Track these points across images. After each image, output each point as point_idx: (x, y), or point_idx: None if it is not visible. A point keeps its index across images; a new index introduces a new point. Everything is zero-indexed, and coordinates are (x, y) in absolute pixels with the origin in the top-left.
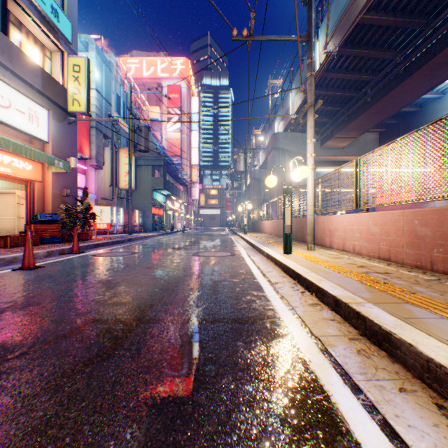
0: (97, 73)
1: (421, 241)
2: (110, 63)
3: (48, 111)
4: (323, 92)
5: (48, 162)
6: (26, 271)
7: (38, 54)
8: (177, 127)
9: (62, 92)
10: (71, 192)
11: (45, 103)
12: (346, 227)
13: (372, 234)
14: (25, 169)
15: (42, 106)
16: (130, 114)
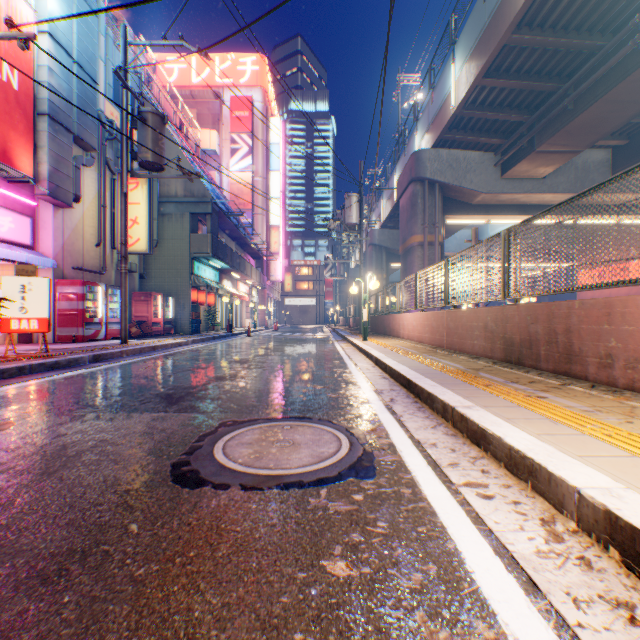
0: (54, 1)
1: None
2: None
3: None
4: (534, 37)
5: None
6: None
7: None
8: (246, 163)
9: None
10: None
11: None
12: None
13: None
14: None
15: None
16: (124, 88)
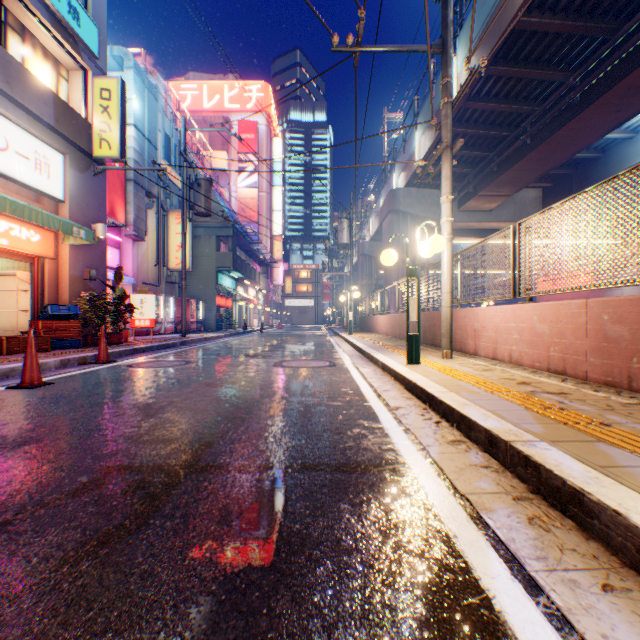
0: (136, 102)
1: (613, 346)
2: (155, 88)
3: (64, 156)
4: (463, 129)
5: (63, 229)
6: (27, 390)
7: (49, 74)
8: (252, 180)
9: (85, 129)
10: (97, 274)
11: (60, 145)
12: (498, 324)
13: (538, 334)
14: (30, 239)
15: (55, 149)
16: (184, 161)
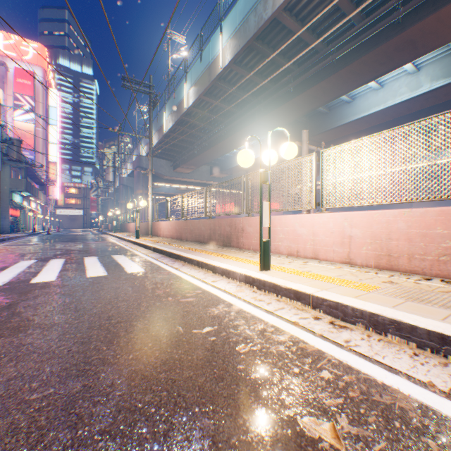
0: None
1: (177, 231)
2: None
3: None
4: (171, 140)
5: None
6: None
7: None
8: (30, 117)
9: None
10: None
11: None
12: (164, 227)
13: (170, 229)
14: None
15: None
16: None
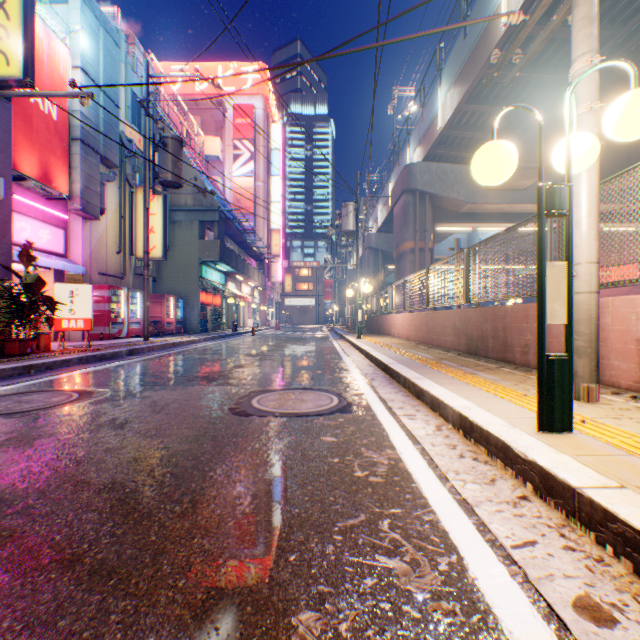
0: (85, 39)
1: None
2: (115, 30)
3: None
4: (507, 72)
5: None
6: None
7: None
8: (248, 169)
9: None
10: None
11: None
12: None
13: None
14: None
15: None
16: (146, 116)
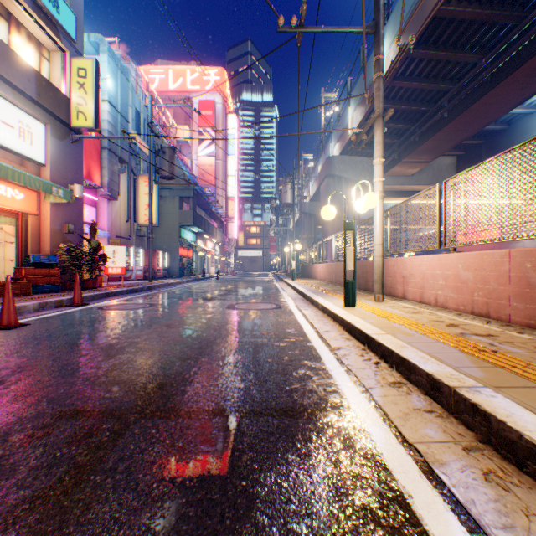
0: (110, 81)
1: (535, 292)
2: (126, 70)
3: (45, 126)
4: (390, 105)
5: (43, 189)
6: (4, 331)
7: (32, 54)
8: (210, 150)
9: (64, 102)
10: (75, 228)
11: (41, 116)
12: (425, 272)
13: (463, 281)
14: (14, 198)
15: (37, 119)
16: (151, 132)
